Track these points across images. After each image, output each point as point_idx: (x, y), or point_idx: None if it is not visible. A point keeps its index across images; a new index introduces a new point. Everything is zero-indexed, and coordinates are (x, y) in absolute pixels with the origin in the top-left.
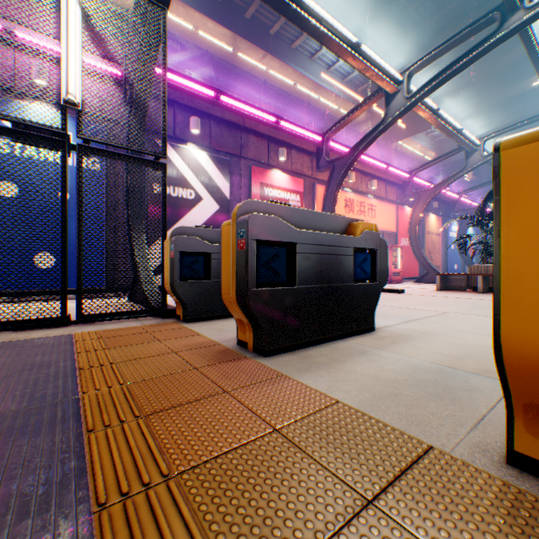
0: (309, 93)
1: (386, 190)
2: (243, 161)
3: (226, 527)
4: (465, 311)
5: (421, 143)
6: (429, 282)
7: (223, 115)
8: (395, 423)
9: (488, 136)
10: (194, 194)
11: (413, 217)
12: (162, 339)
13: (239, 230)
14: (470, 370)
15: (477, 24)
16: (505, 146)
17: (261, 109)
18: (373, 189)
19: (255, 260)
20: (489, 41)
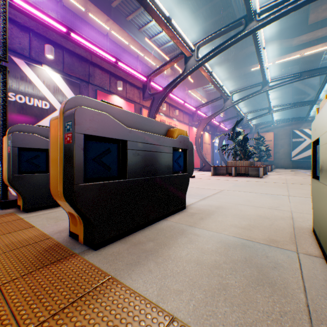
0: (138, 52)
1: (184, 117)
2: (91, 86)
3: None
4: (232, 188)
5: (200, 93)
6: (206, 170)
7: (74, 49)
8: None
9: (234, 92)
10: (49, 105)
11: (198, 133)
12: None
13: (66, 123)
14: (262, 241)
15: (233, 24)
16: None
17: (104, 51)
18: (176, 116)
19: (84, 155)
20: (240, 35)
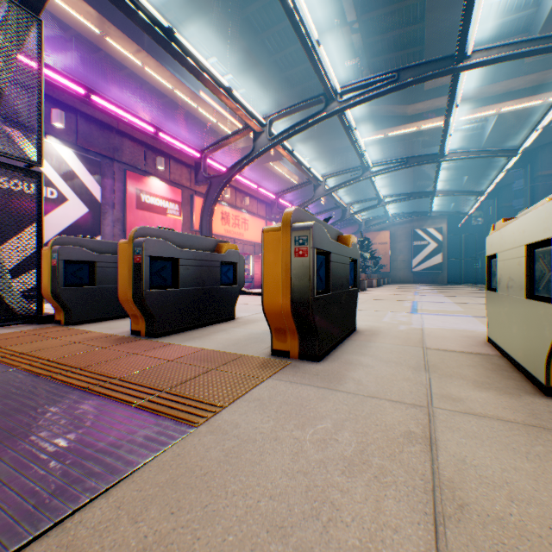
0: (188, 101)
1: (258, 207)
2: (118, 164)
3: (154, 382)
4: None
5: (288, 167)
6: None
7: (94, 113)
8: (232, 351)
9: (328, 176)
10: (56, 194)
11: None
12: (57, 337)
13: (136, 248)
14: None
15: (313, 100)
16: (265, 231)
17: (139, 117)
18: (247, 205)
19: (150, 270)
20: (320, 116)
